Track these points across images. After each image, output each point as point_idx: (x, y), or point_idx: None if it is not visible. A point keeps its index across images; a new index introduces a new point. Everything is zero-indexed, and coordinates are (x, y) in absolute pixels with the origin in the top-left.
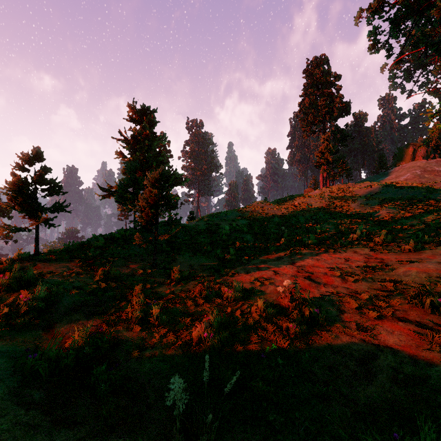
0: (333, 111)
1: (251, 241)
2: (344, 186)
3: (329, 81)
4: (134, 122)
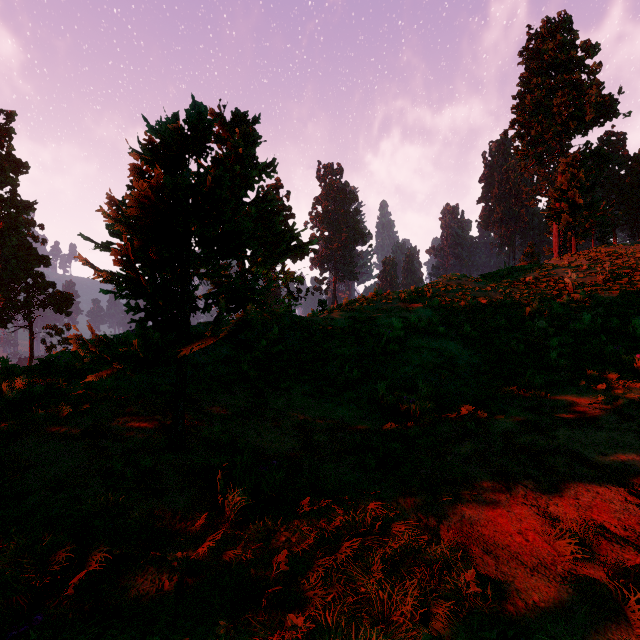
0: (583, 113)
1: (461, 356)
2: (610, 250)
3: (575, 58)
4: (222, 142)
